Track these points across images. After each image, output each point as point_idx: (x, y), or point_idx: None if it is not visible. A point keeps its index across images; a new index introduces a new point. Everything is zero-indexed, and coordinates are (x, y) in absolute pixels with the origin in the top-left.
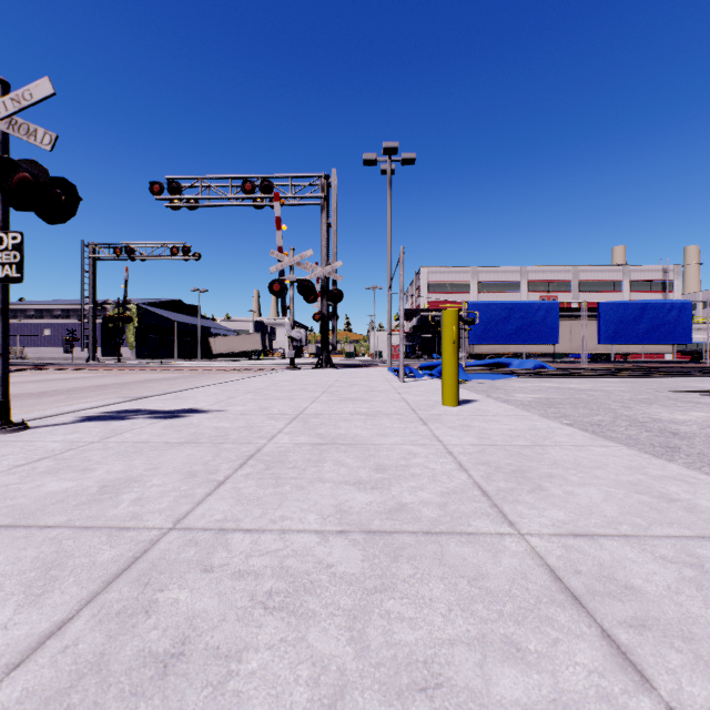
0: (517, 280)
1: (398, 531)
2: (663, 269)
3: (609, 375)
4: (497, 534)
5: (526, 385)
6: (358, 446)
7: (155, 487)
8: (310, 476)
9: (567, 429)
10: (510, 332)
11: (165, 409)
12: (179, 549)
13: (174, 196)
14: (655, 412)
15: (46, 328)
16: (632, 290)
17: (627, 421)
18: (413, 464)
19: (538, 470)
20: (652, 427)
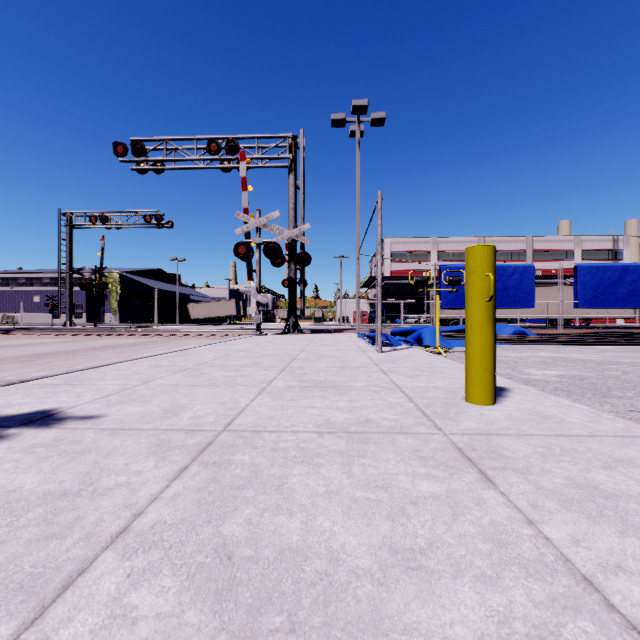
0: None
1: None
2: (613, 239)
3: (599, 342)
4: None
5: (521, 355)
6: None
7: None
8: None
9: None
10: None
11: None
12: None
13: (139, 158)
14: None
15: (35, 295)
16: (584, 258)
17: None
18: None
19: None
20: None
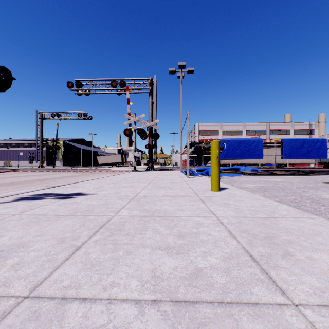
0: (241, 129)
1: (199, 301)
2: (309, 124)
3: (288, 174)
4: (276, 304)
5: (249, 179)
6: (167, 218)
7: (33, 252)
8: (136, 242)
9: (283, 206)
10: (239, 153)
11: (65, 193)
12: (20, 325)
13: (79, 89)
14: (320, 194)
15: (20, 152)
16: (295, 134)
17: (309, 199)
18: (201, 232)
19: (280, 237)
20: (324, 203)
